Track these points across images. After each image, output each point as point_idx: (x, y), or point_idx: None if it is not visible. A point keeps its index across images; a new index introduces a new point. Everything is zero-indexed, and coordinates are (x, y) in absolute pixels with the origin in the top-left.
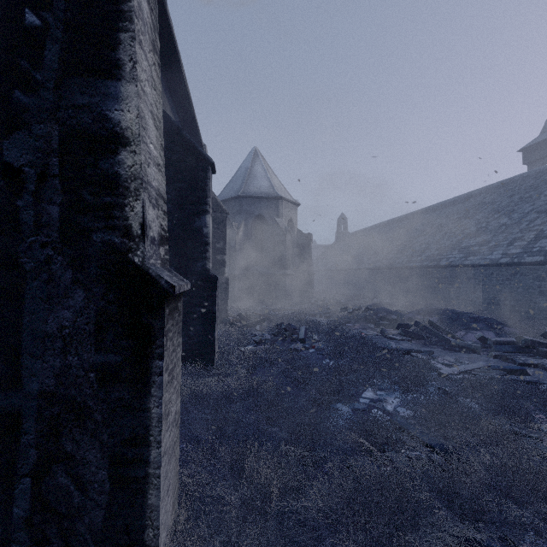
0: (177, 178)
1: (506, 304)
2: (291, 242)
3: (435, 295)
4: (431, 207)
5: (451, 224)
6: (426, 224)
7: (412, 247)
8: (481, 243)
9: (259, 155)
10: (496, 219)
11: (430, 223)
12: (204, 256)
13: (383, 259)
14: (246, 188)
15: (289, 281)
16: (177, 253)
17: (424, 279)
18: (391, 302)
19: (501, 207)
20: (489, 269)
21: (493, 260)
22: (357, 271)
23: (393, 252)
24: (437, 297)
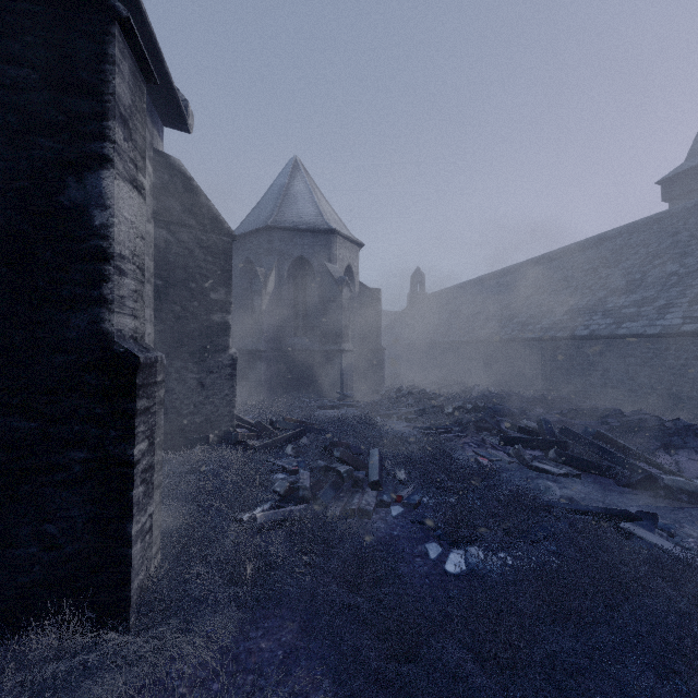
0: (3, 48)
1: (693, 398)
2: (351, 299)
3: (566, 381)
4: (544, 256)
5: (582, 277)
6: (540, 278)
7: (524, 310)
8: (640, 302)
9: (301, 169)
10: (657, 266)
11: (547, 277)
12: (96, 295)
13: (481, 328)
14: (280, 215)
15: (347, 361)
16: (1, 282)
17: (548, 356)
18: (508, 394)
19: (661, 249)
20: (661, 342)
21: (669, 327)
22: (443, 345)
23: (496, 318)
24: (569, 383)
